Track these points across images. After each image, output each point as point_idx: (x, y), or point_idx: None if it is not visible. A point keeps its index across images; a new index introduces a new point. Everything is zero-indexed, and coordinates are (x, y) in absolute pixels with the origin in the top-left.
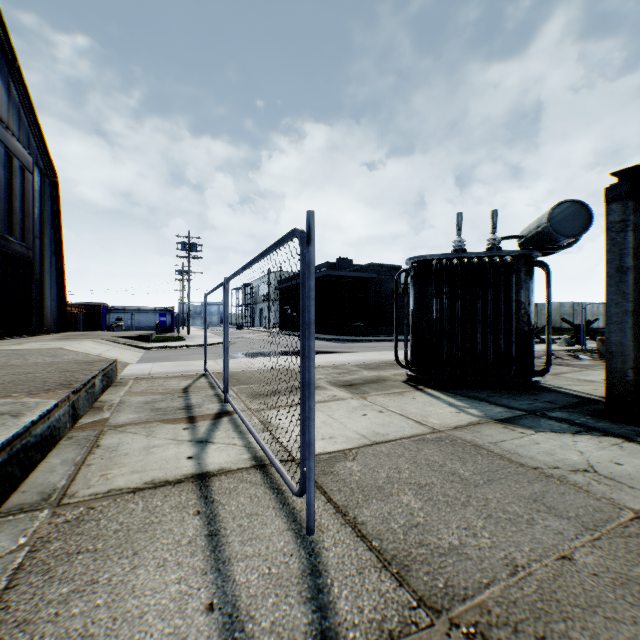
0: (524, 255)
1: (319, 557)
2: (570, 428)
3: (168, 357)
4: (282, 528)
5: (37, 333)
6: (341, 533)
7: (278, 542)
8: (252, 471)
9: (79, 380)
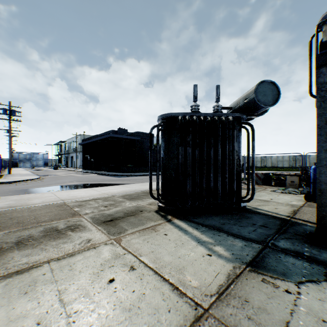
0: (238, 118)
1: None
2: (314, 268)
3: None
4: None
5: None
6: None
7: None
8: None
9: None
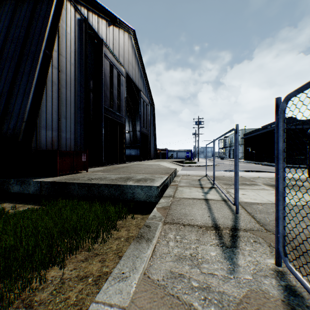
0: None
1: (238, 217)
2: None
3: (191, 169)
4: (228, 211)
5: (149, 159)
6: (246, 216)
7: (226, 213)
8: (221, 201)
9: (169, 172)
